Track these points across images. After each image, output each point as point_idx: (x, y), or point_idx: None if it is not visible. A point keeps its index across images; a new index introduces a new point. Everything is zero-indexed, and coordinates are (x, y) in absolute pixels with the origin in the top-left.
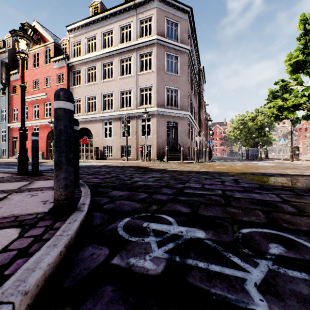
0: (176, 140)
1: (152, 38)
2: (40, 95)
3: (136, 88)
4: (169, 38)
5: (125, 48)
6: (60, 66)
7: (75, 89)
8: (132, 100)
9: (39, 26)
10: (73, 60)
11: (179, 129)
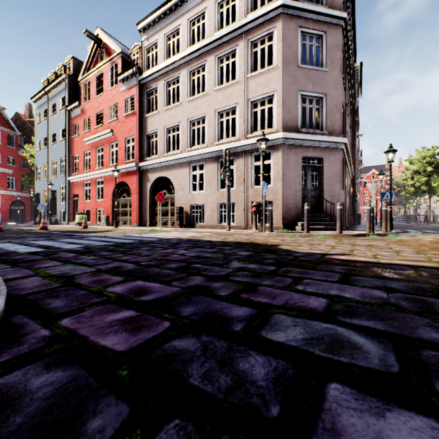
0: (319, 191)
1: (274, 7)
2: (105, 132)
3: (245, 102)
4: (307, 2)
5: (226, 37)
6: (130, 86)
7: (149, 118)
8: (238, 125)
9: (103, 33)
10: (147, 74)
11: (325, 170)
